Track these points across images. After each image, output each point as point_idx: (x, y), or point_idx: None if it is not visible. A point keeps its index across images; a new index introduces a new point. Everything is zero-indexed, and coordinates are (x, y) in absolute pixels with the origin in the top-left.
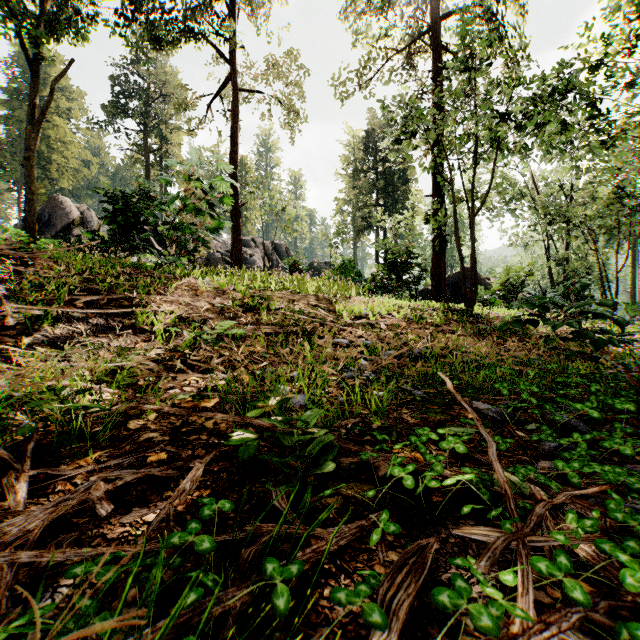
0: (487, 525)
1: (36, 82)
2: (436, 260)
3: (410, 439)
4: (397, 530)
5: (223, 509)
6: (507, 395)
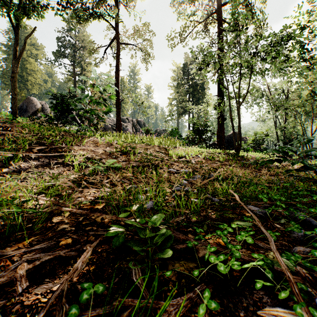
0: (272, 295)
1: (17, 38)
2: (219, 128)
3: (216, 232)
4: (217, 307)
5: (97, 292)
6: (266, 202)
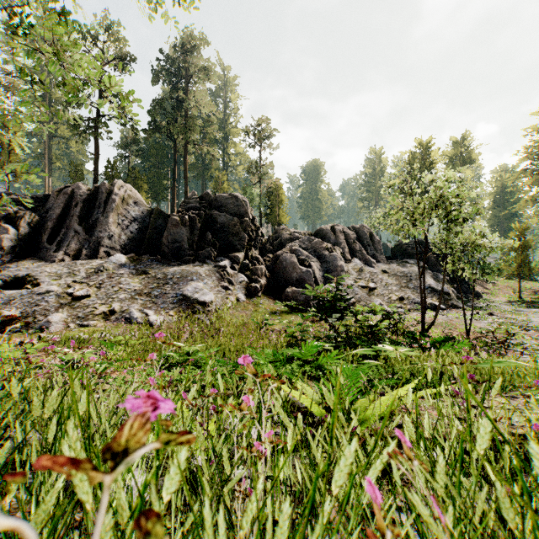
0: None
1: None
2: None
3: None
4: None
5: None
6: None
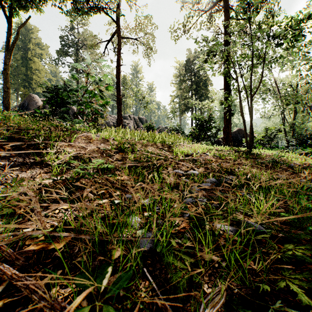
0: None
1: (10, 28)
2: (226, 124)
3: None
4: None
5: None
6: None
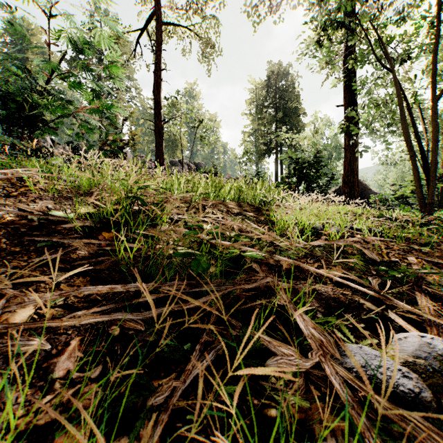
0: None
1: None
2: (349, 167)
3: None
4: None
5: None
6: None
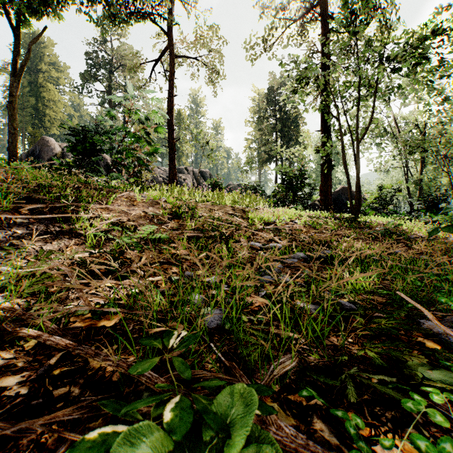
0: None
1: (18, 44)
2: (324, 180)
3: (414, 441)
4: None
5: None
6: None
